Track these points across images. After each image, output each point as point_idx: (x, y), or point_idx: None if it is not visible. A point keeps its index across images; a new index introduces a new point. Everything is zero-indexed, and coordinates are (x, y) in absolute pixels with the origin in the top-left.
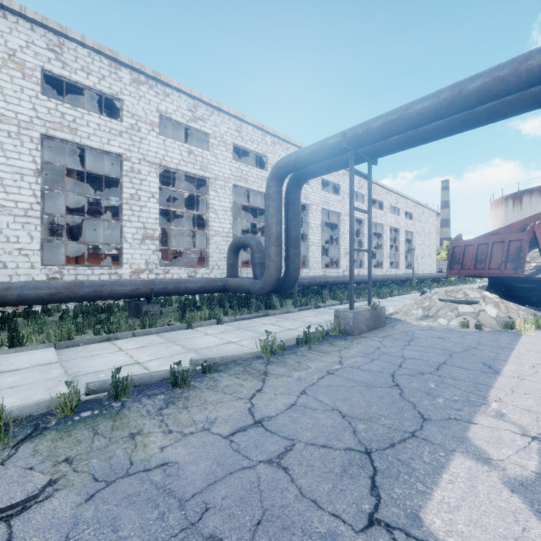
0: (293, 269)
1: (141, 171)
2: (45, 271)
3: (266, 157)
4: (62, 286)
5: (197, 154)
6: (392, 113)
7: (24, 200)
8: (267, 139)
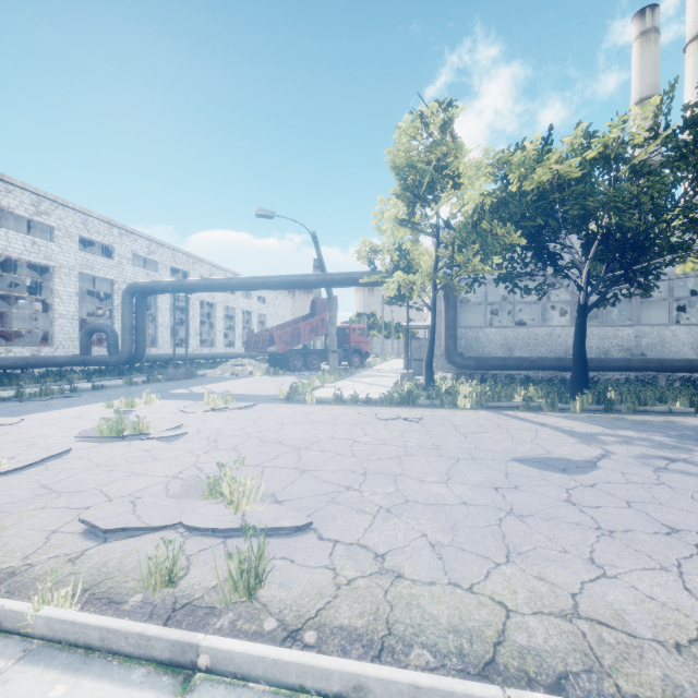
0: (142, 349)
1: None
2: None
3: (113, 247)
4: None
5: (41, 245)
6: (191, 282)
7: None
8: (114, 231)
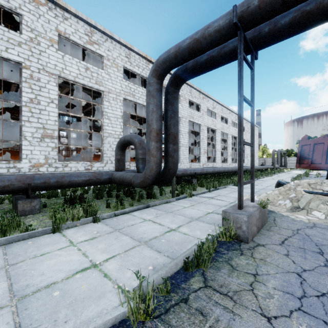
0: (172, 163)
1: (40, 79)
2: None
3: None
4: None
5: (93, 71)
6: None
7: None
8: (150, 66)
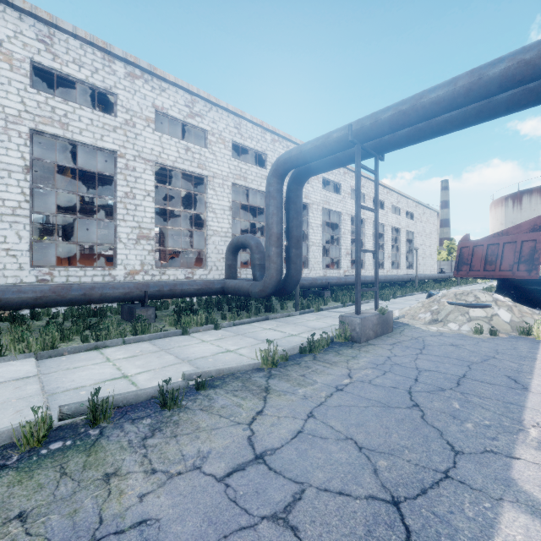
0: (295, 270)
1: (136, 168)
2: (34, 273)
3: (266, 155)
4: (49, 289)
5: (194, 151)
6: (403, 103)
7: (12, 198)
8: (267, 136)
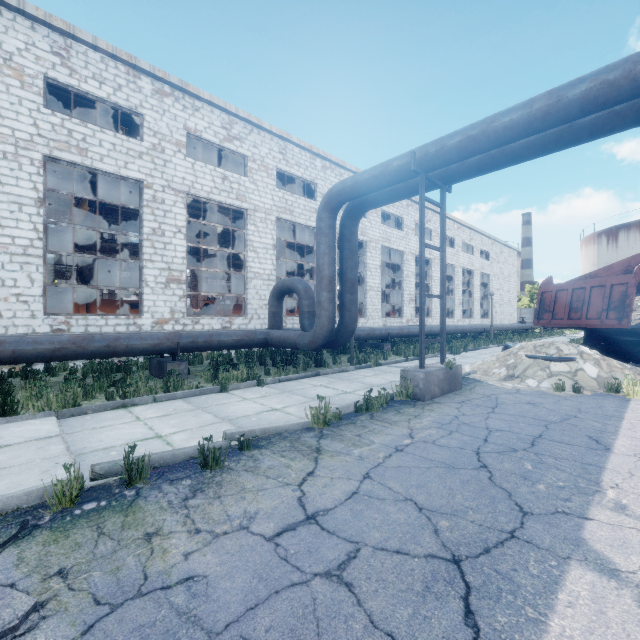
0: (349, 319)
1: (165, 200)
2: (48, 322)
3: (316, 185)
4: (68, 339)
5: (233, 180)
6: (473, 128)
7: (23, 236)
8: (317, 162)
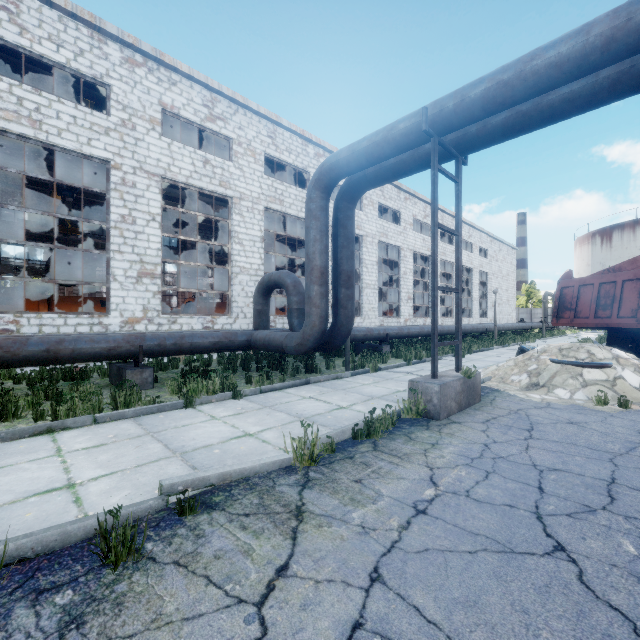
0: (345, 317)
1: (137, 184)
2: None
3: (308, 173)
4: None
5: (215, 164)
6: (504, 70)
7: None
8: (309, 149)
